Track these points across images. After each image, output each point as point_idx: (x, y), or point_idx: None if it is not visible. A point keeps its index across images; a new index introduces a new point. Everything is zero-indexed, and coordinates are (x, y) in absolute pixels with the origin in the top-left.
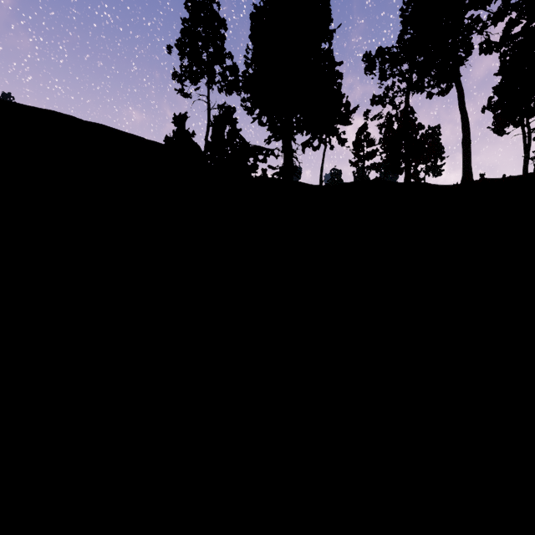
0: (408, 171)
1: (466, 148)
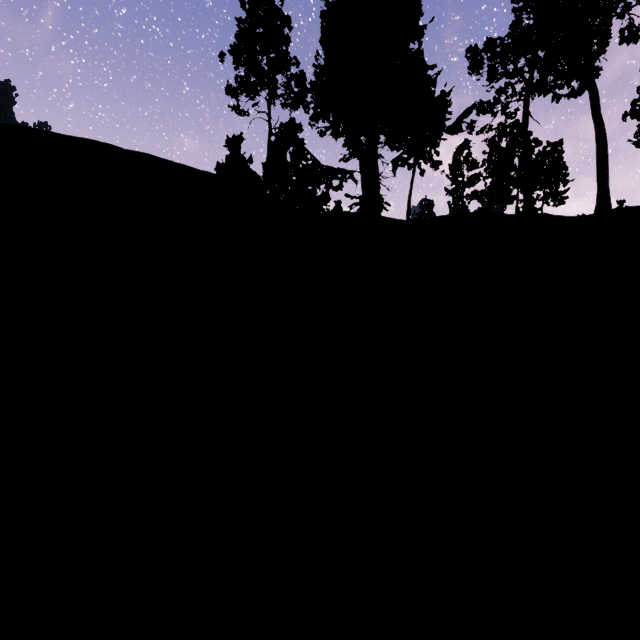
0: (528, 199)
1: (601, 167)
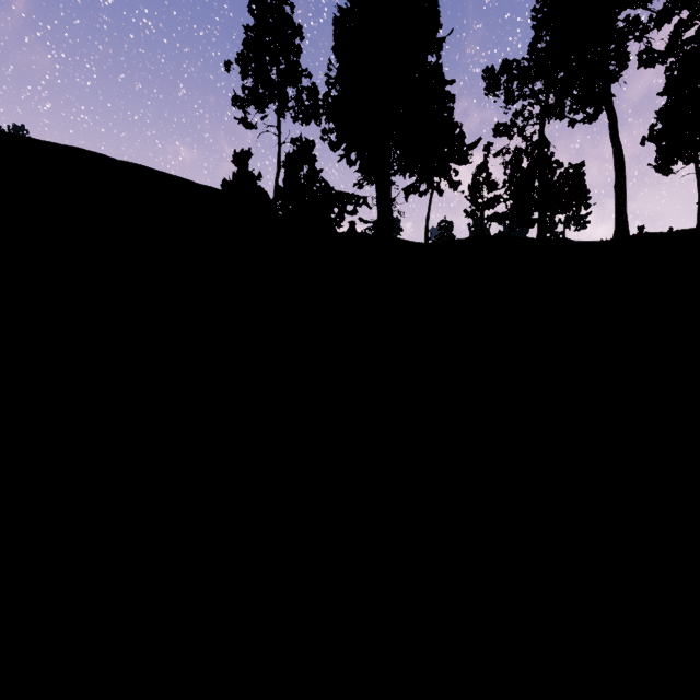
0: (543, 224)
1: (619, 192)
